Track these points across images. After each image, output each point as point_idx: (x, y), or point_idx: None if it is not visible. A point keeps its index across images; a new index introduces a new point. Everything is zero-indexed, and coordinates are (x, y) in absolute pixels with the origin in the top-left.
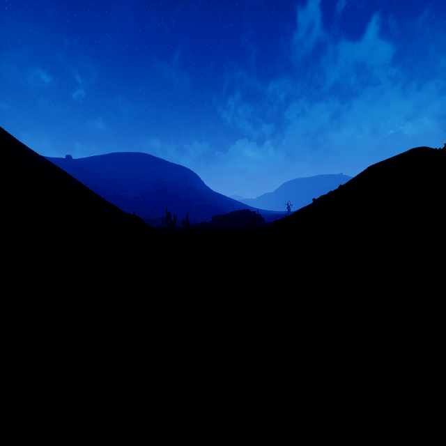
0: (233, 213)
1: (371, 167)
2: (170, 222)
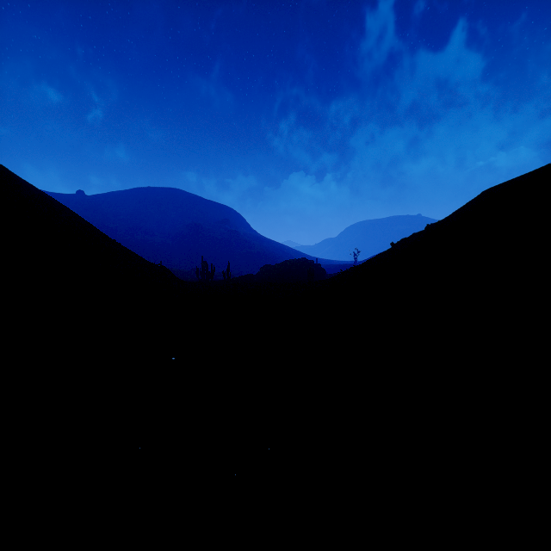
0: (286, 263)
1: (489, 191)
2: (207, 274)
